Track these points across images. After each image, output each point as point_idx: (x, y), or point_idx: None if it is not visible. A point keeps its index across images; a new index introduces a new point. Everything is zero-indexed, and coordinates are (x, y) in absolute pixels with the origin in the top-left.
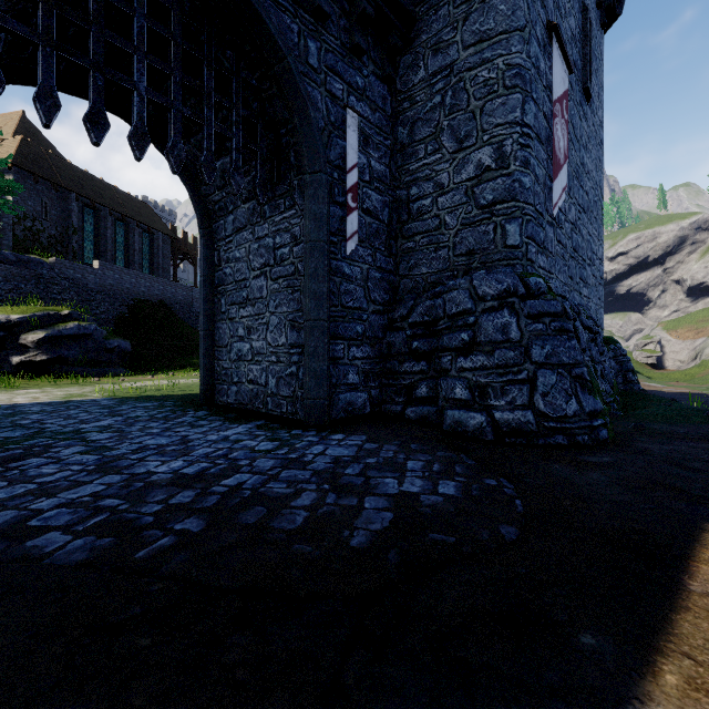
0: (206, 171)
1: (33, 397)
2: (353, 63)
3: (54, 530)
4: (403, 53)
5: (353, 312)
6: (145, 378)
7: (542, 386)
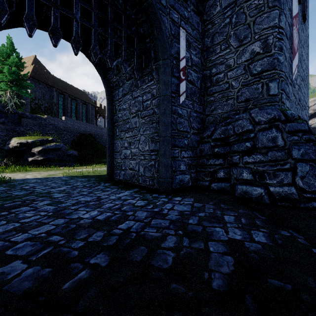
0: (109, 61)
1: (34, 175)
2: (183, 4)
3: (18, 258)
4: (208, 0)
5: (183, 133)
6: (83, 167)
7: (300, 172)
